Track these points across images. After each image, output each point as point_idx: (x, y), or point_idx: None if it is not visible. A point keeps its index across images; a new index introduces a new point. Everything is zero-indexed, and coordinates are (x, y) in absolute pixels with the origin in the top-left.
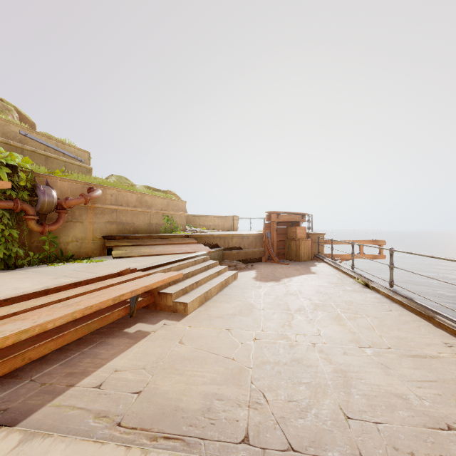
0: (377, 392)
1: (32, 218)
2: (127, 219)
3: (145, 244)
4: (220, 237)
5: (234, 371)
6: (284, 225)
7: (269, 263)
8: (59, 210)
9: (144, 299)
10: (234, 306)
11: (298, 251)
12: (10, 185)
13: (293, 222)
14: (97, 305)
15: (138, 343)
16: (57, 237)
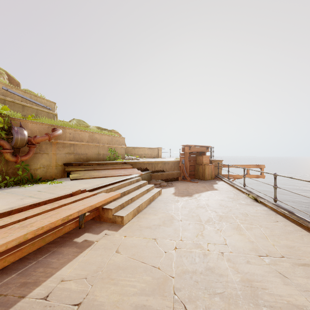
0: (281, 303)
1: (8, 151)
2: (82, 151)
3: (95, 169)
4: (149, 163)
5: (159, 281)
6: (194, 154)
7: (184, 182)
8: (29, 145)
9: (91, 214)
10: (159, 217)
11: (204, 173)
12: None
13: (200, 152)
14: (47, 225)
15: (83, 252)
16: (28, 165)
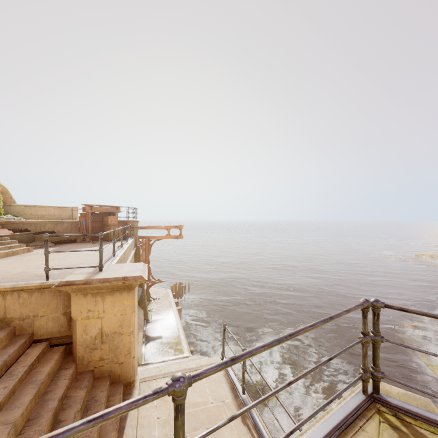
0: (29, 274)
1: None
2: None
3: None
4: (31, 224)
5: None
6: (102, 215)
7: (81, 243)
8: None
9: None
10: (3, 262)
11: (109, 234)
12: None
13: (110, 213)
14: None
15: None
16: None
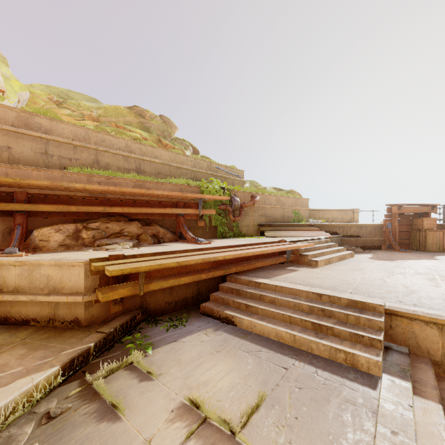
0: (429, 296)
1: (231, 213)
2: (270, 213)
3: (283, 230)
4: (339, 227)
5: (346, 283)
6: (409, 216)
7: (389, 251)
8: (240, 209)
9: (292, 256)
10: (349, 267)
11: (425, 242)
12: (229, 198)
13: (420, 214)
14: (280, 249)
15: (295, 272)
16: (238, 224)
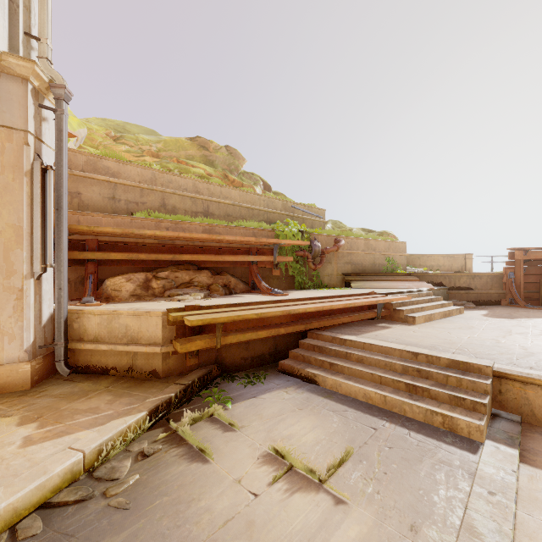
0: None
1: (311, 261)
2: (358, 260)
3: (373, 280)
4: (444, 276)
5: (449, 342)
6: (539, 264)
7: (511, 307)
8: (322, 255)
9: (384, 311)
10: (455, 325)
11: None
12: (309, 243)
13: None
14: (369, 302)
15: (387, 329)
16: (319, 273)
